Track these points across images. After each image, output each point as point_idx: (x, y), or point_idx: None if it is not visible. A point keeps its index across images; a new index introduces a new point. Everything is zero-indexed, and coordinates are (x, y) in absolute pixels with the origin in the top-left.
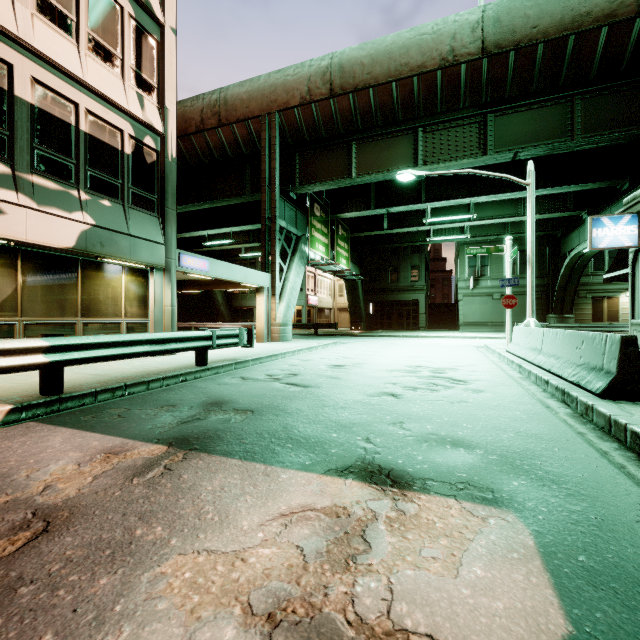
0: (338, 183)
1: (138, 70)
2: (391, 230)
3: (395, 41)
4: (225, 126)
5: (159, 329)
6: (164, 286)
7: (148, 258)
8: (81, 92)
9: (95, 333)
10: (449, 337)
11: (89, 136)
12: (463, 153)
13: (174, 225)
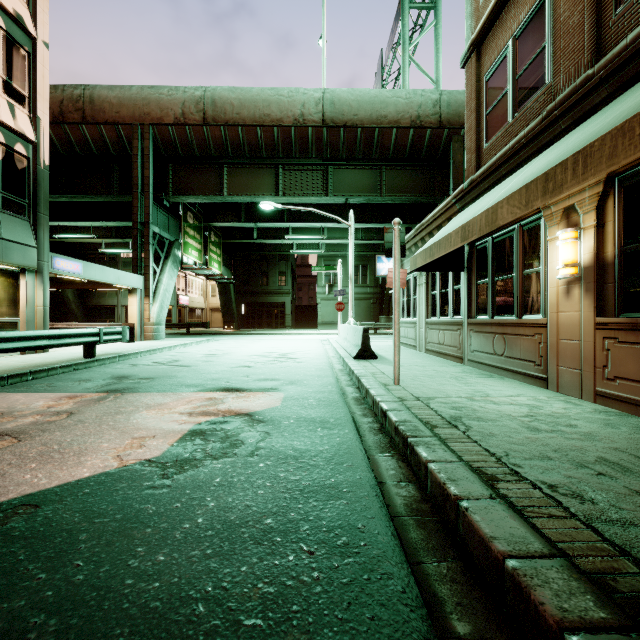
0: (211, 198)
1: (9, 80)
2: (260, 240)
3: (260, 94)
4: (91, 124)
5: (31, 328)
6: (36, 287)
7: (20, 260)
8: None
9: None
10: (307, 334)
11: None
12: (312, 192)
13: (47, 229)
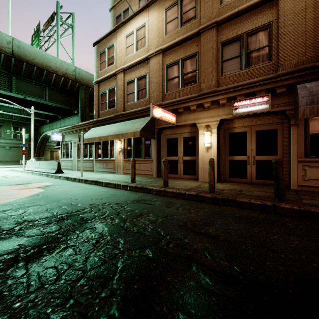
0: None
1: None
2: None
3: None
4: None
5: None
6: None
7: None
8: None
9: None
10: None
11: None
12: (0, 87)
13: None
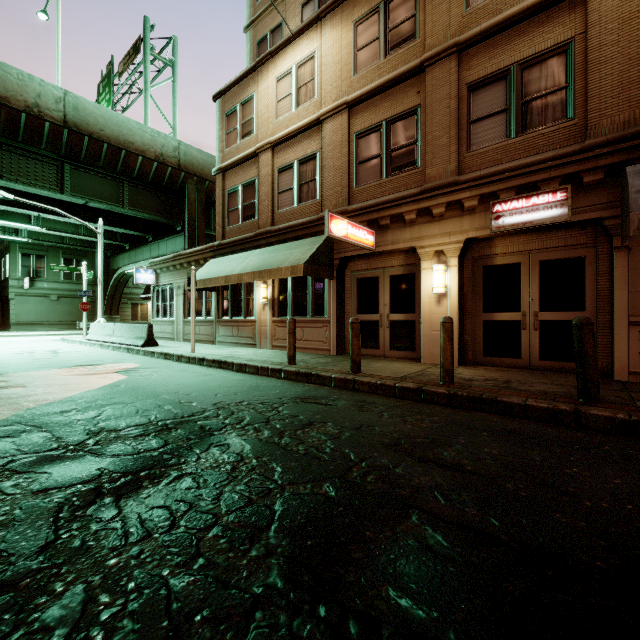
0: None
1: None
2: None
3: None
4: None
5: None
6: None
7: None
8: None
9: None
10: (10, 336)
11: None
12: (43, 184)
13: None
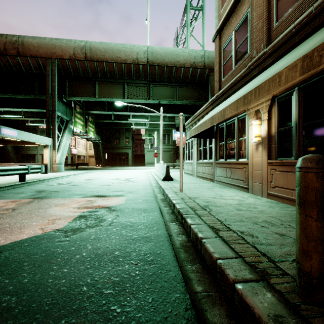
0: (89, 99)
1: None
2: (115, 121)
3: (115, 46)
4: (22, 56)
5: None
6: None
7: None
8: None
9: None
10: (139, 169)
11: None
12: (142, 97)
13: None
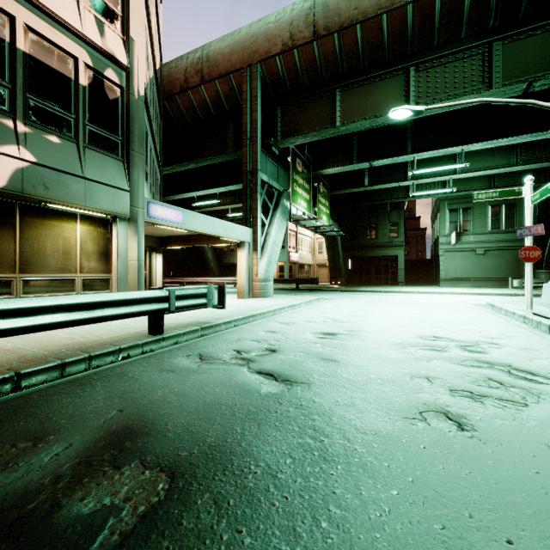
0: (321, 134)
1: None
2: (372, 186)
3: None
4: (207, 83)
5: (123, 286)
6: (129, 238)
7: (108, 206)
8: (18, 3)
9: (40, 291)
10: (435, 293)
11: (30, 58)
12: (463, 89)
13: (141, 170)
